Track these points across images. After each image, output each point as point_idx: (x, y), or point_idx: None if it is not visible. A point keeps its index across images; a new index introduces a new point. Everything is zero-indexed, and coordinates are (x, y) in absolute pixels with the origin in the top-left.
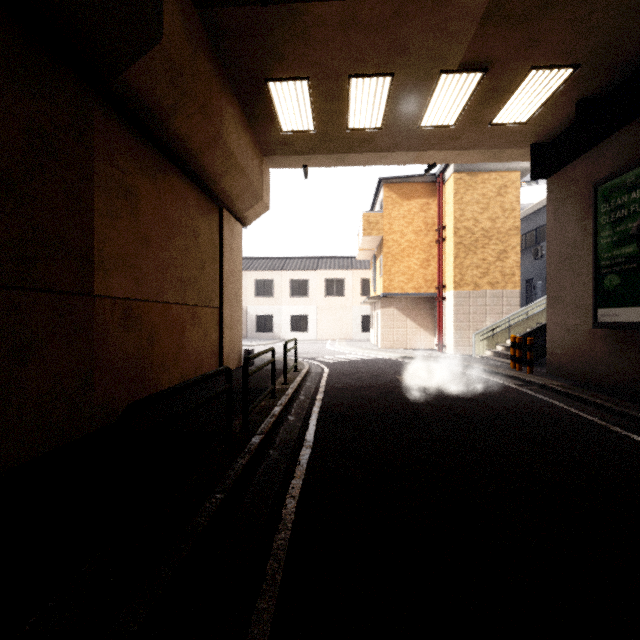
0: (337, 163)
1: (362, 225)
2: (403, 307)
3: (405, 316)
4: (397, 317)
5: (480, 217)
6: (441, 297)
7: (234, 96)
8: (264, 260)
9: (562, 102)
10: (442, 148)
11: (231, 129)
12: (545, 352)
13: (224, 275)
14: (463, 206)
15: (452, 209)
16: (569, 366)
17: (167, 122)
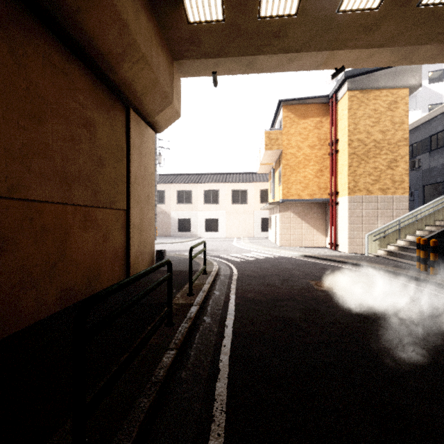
0: (246, 69)
1: (264, 141)
2: (299, 211)
3: (300, 219)
4: (293, 220)
5: (372, 130)
6: (334, 202)
7: None
8: (184, 176)
9: None
10: (355, 45)
11: None
12: None
13: (131, 177)
14: (356, 120)
15: (346, 123)
16: None
17: None
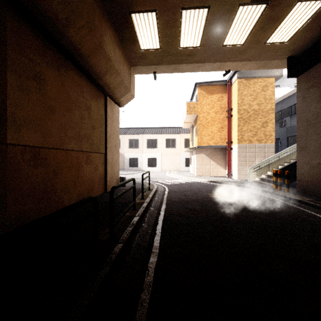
0: (173, 70)
1: (186, 108)
2: (208, 153)
3: (209, 158)
4: (205, 159)
5: (252, 103)
6: (230, 148)
7: (111, 24)
8: (133, 129)
9: (312, 26)
10: (234, 60)
11: (109, 44)
12: (293, 179)
13: (107, 134)
14: (242, 97)
15: (236, 99)
16: (313, 188)
17: (64, 31)
